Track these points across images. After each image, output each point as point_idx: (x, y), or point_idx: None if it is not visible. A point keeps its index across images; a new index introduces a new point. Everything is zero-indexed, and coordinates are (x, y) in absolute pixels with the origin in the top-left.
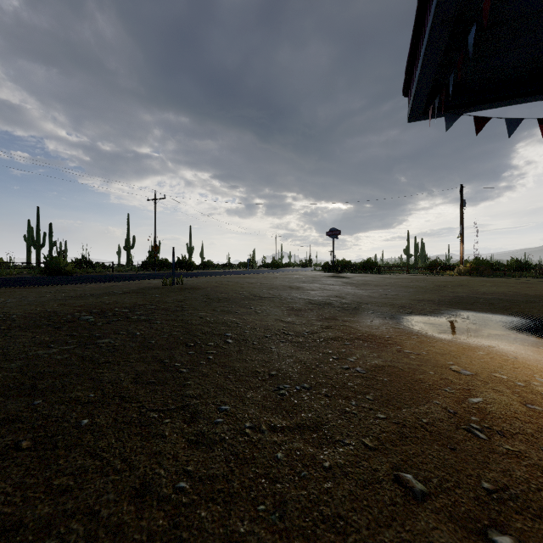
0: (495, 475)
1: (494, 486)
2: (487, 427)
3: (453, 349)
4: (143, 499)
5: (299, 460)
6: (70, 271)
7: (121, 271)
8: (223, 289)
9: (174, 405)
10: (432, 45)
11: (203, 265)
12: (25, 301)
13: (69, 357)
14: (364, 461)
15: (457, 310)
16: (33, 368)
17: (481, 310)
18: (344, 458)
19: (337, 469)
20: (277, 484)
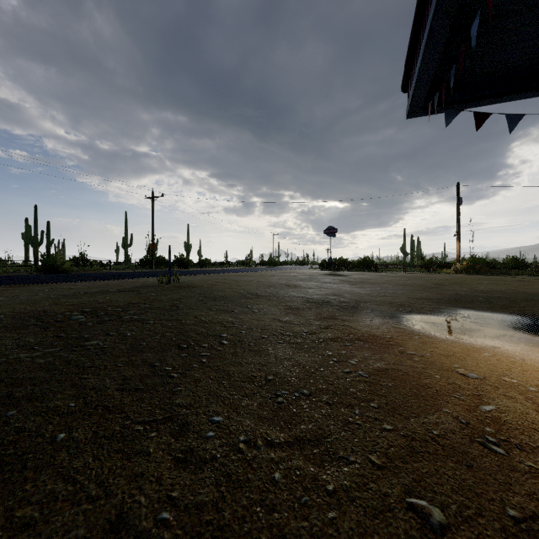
0: (520, 500)
1: (521, 514)
2: (504, 439)
3: (457, 350)
4: (118, 535)
5: (299, 482)
6: (67, 269)
7: (119, 269)
8: (220, 287)
9: (161, 416)
10: (433, 37)
11: (200, 263)
12: (16, 300)
13: (52, 361)
14: (372, 483)
15: (457, 308)
16: (12, 374)
17: (481, 308)
18: (349, 479)
19: (342, 494)
20: (275, 513)
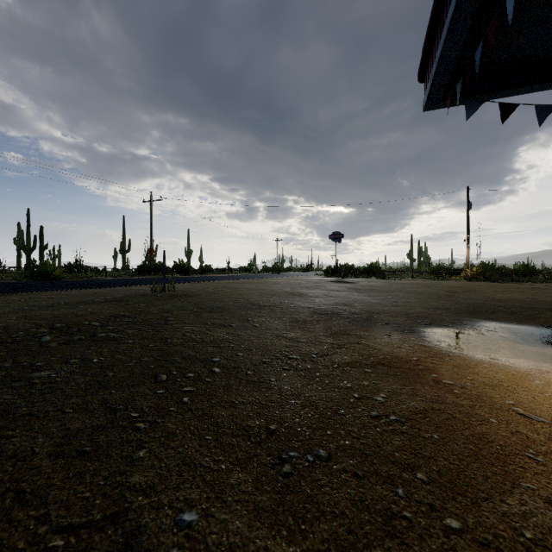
0: None
1: None
2: None
3: (501, 376)
4: None
5: None
6: (58, 276)
7: (114, 276)
8: (218, 296)
9: (101, 514)
10: (460, 12)
11: (201, 269)
12: None
13: None
14: None
15: (480, 320)
16: None
17: (505, 319)
18: None
19: None
20: None
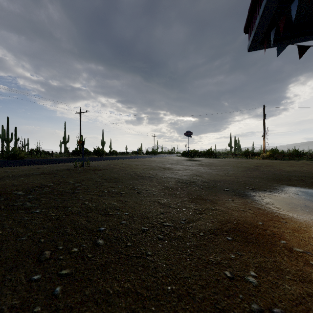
0: None
1: None
2: None
3: None
4: None
5: None
6: (23, 157)
7: (58, 157)
8: (117, 170)
9: None
10: None
11: (110, 152)
12: None
13: None
14: None
15: (285, 186)
16: None
17: (300, 185)
18: None
19: None
20: None
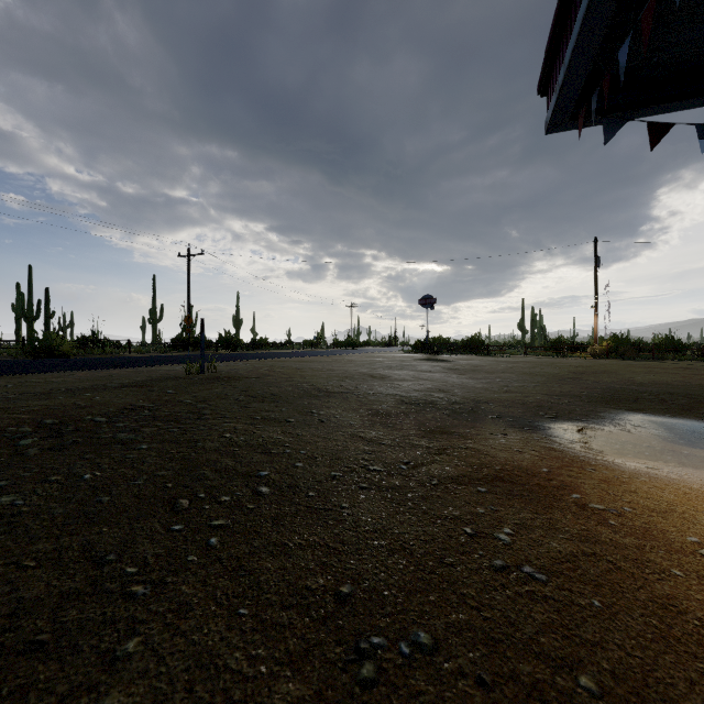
0: None
1: None
2: None
3: (670, 497)
4: None
5: None
6: (67, 353)
7: (141, 353)
8: (274, 380)
9: None
10: None
11: (254, 343)
12: None
13: None
14: None
15: (621, 411)
16: None
17: (654, 410)
18: None
19: None
20: None
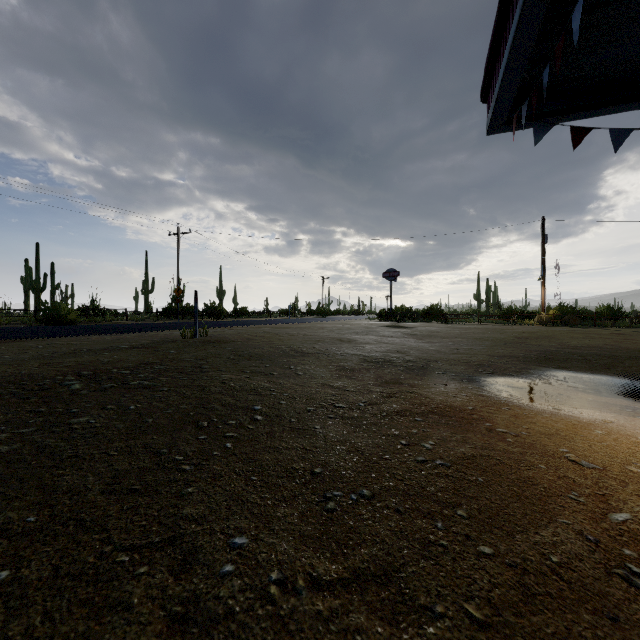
0: None
1: None
2: None
3: (560, 426)
4: None
5: None
6: (74, 320)
7: (137, 320)
8: (257, 343)
9: (159, 537)
10: (523, 30)
11: (235, 312)
12: None
13: (19, 448)
14: None
15: (549, 369)
16: None
17: (578, 368)
18: None
19: None
20: None
